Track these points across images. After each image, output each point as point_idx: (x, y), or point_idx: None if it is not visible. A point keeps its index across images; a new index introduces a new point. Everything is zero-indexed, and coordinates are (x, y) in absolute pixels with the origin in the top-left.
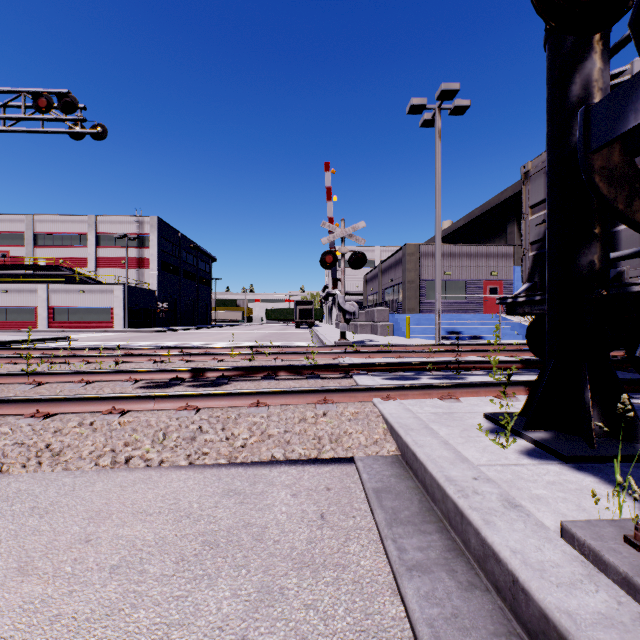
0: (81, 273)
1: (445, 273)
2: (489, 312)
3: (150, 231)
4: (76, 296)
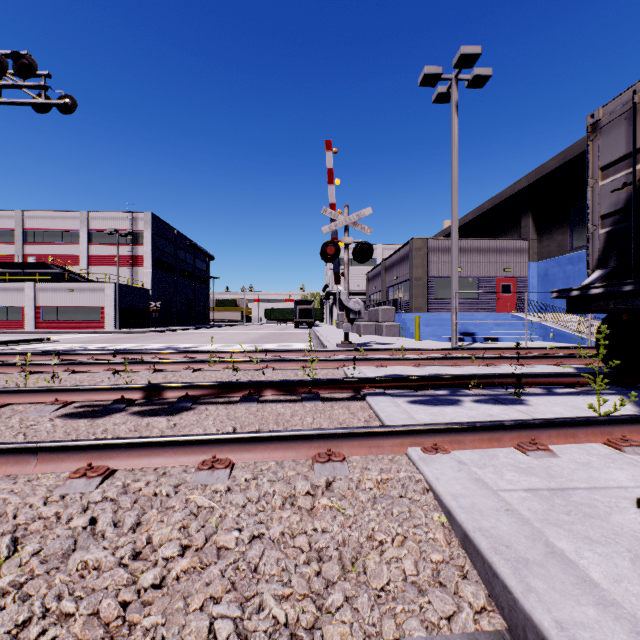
0: (72, 271)
1: None
2: (502, 311)
3: (144, 228)
4: (65, 295)
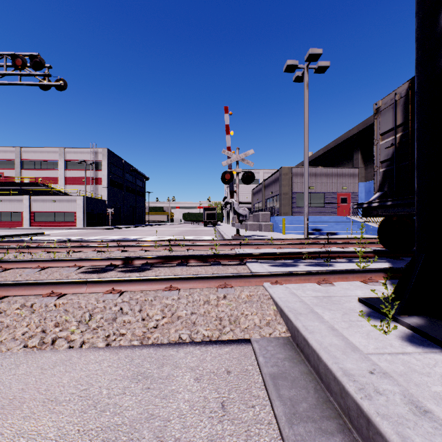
0: (54, 188)
1: (310, 187)
2: (341, 215)
3: (102, 158)
4: (50, 204)
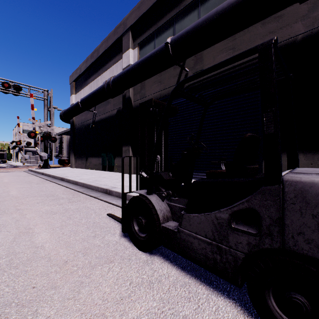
0: None
1: None
2: None
3: None
4: None
